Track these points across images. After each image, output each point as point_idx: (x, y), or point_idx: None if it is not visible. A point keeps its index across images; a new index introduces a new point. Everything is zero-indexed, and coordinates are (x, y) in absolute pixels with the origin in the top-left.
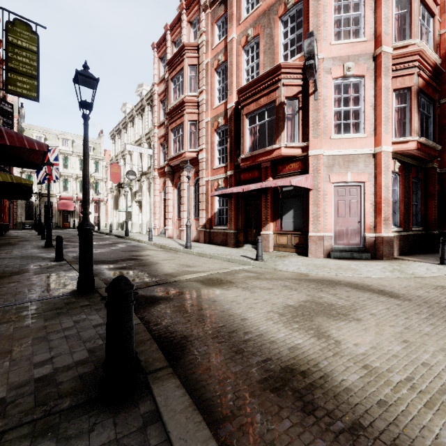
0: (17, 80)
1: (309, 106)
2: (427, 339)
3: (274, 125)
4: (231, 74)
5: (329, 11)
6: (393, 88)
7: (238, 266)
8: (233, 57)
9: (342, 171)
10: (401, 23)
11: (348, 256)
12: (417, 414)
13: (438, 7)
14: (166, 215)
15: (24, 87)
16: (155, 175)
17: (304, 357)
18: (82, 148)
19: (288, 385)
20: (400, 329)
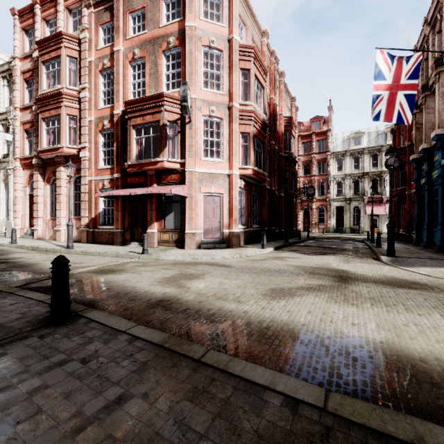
0: None
1: (186, 133)
2: (231, 281)
3: (159, 140)
4: (118, 82)
5: (200, 64)
6: (240, 131)
7: (127, 259)
8: (120, 68)
9: (209, 184)
10: (245, 88)
11: (212, 246)
12: (211, 302)
13: (266, 83)
14: (35, 214)
15: None
16: (17, 166)
17: (170, 295)
18: None
19: (160, 305)
20: (222, 279)
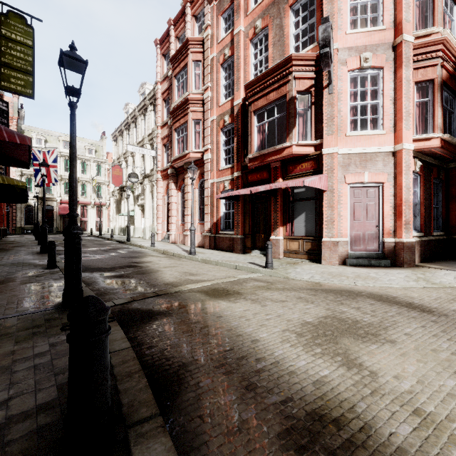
0: (11, 76)
1: (323, 101)
2: None
3: (285, 121)
4: (238, 69)
5: None
6: (414, 81)
7: (246, 274)
8: (240, 51)
9: (359, 170)
10: (422, 10)
11: (365, 263)
12: None
13: None
14: (170, 219)
15: (19, 83)
16: (158, 178)
17: (334, 396)
18: (84, 151)
19: (319, 442)
20: (446, 356)
